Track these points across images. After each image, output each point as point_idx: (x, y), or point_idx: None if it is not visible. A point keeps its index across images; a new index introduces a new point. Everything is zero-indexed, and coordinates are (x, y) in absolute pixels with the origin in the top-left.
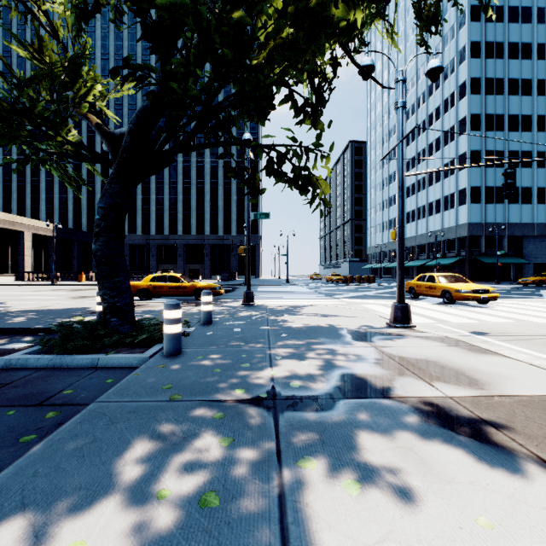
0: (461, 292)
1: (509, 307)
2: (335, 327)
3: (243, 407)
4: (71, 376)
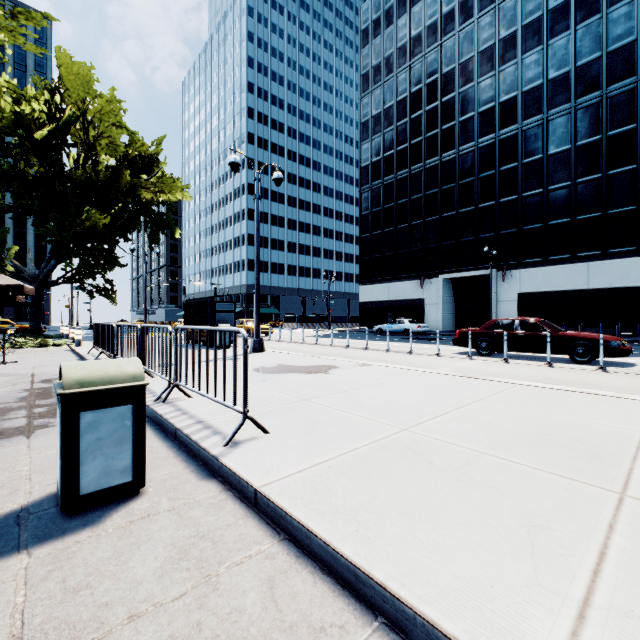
0: None
1: None
2: None
3: None
4: None
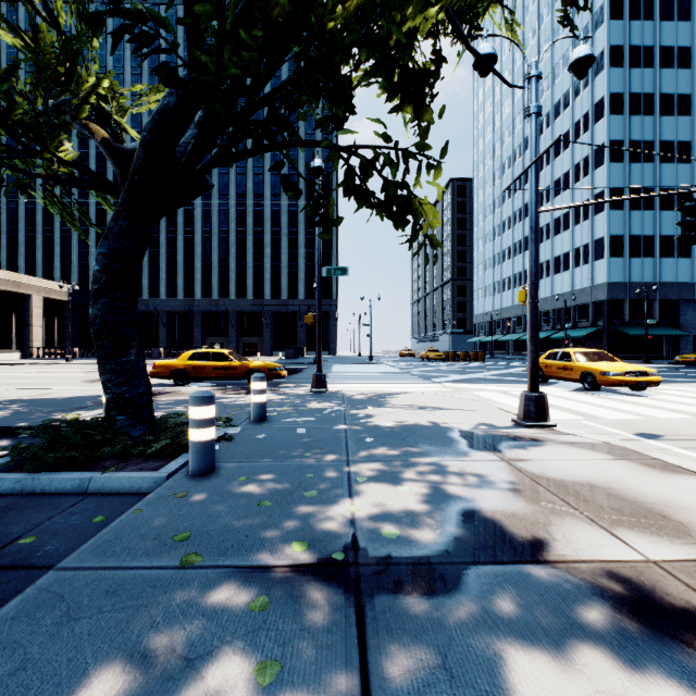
0: (610, 374)
1: (676, 395)
2: (441, 426)
3: (303, 582)
4: (42, 510)
